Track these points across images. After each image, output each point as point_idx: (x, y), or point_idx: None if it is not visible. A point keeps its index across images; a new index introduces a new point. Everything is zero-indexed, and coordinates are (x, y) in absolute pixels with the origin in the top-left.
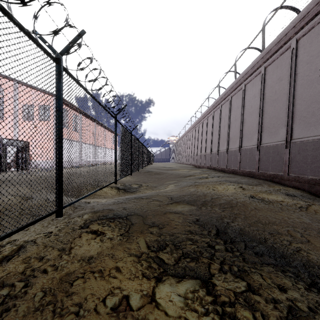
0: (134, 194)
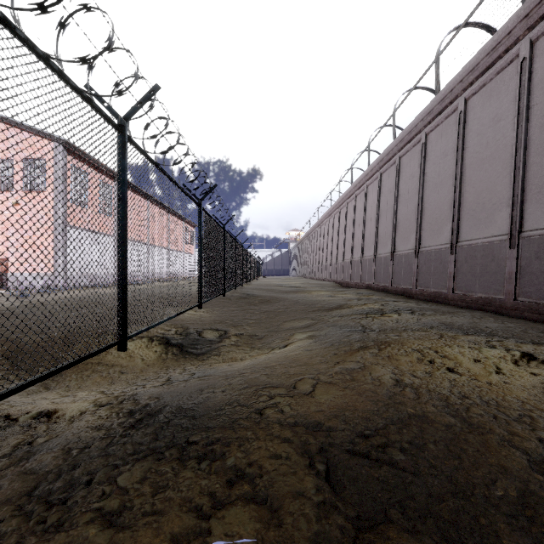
0: (201, 361)
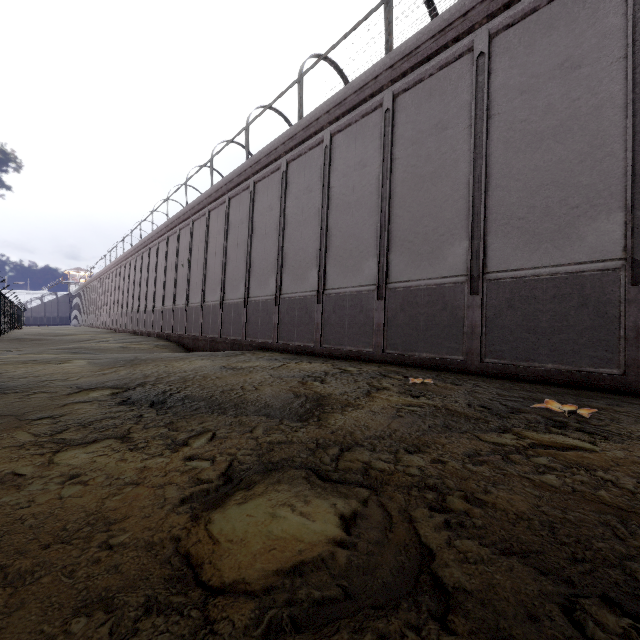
0: None
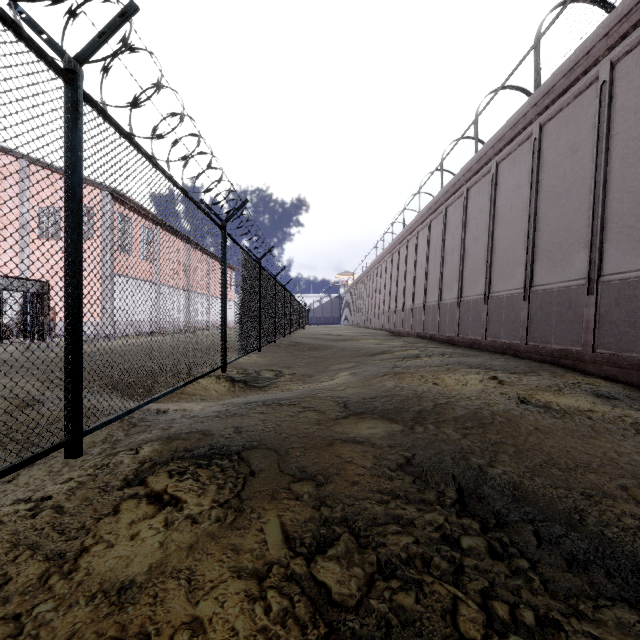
0: (265, 391)
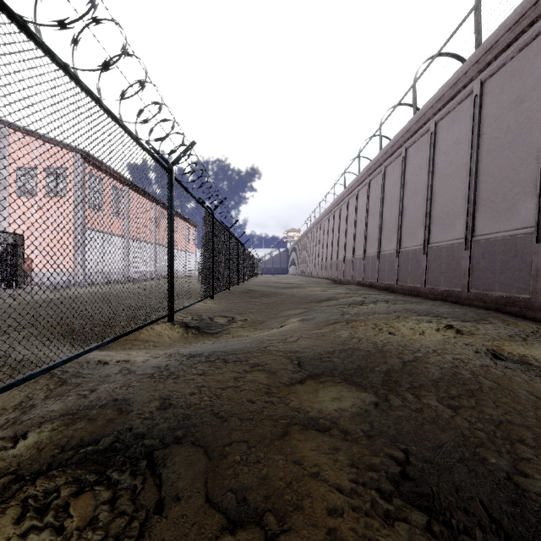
0: (216, 338)
